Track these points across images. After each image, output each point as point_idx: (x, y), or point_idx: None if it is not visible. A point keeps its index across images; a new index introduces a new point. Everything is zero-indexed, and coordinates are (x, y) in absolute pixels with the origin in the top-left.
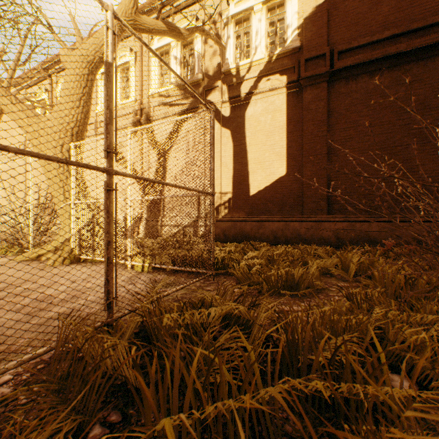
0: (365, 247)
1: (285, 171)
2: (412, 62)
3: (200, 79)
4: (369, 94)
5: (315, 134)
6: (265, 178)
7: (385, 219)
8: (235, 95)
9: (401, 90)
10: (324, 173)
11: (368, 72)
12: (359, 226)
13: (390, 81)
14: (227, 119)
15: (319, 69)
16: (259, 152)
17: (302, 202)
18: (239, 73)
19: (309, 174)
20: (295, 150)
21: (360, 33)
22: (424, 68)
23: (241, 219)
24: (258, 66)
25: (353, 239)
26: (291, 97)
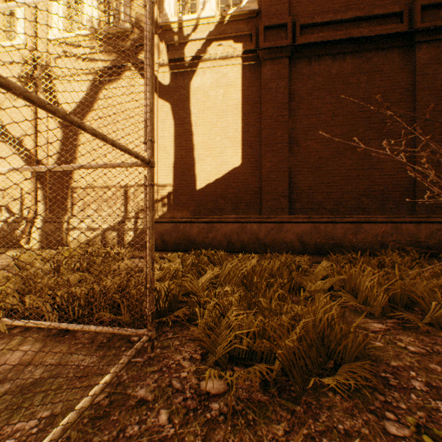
0: (349, 255)
1: (240, 160)
2: (373, 50)
3: (128, 30)
4: (332, 79)
5: (275, 118)
6: (216, 168)
7: (350, 219)
8: (177, 57)
9: (363, 80)
10: (286, 165)
11: (331, 54)
12: (323, 228)
13: (353, 68)
14: (166, 89)
15: (280, 41)
16: (208, 135)
17: (261, 199)
18: (182, 31)
19: (268, 166)
20: (253, 136)
21: (323, 9)
22: (384, 60)
23: (185, 220)
24: (208, 26)
25: (318, 242)
26: (248, 70)
